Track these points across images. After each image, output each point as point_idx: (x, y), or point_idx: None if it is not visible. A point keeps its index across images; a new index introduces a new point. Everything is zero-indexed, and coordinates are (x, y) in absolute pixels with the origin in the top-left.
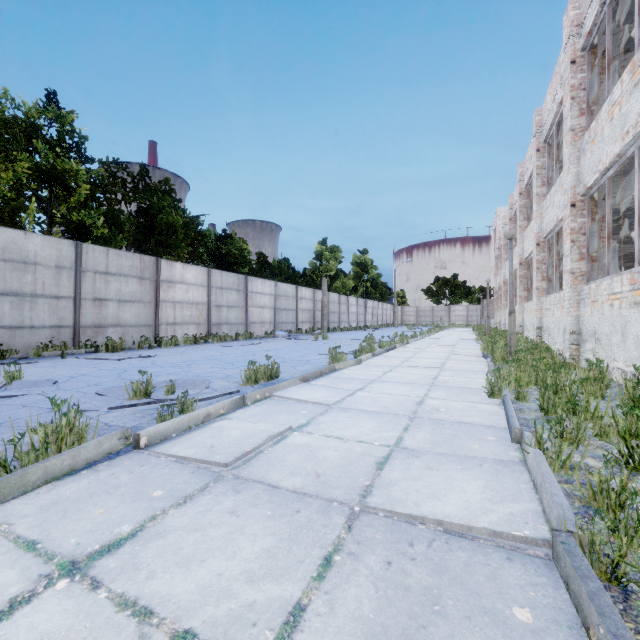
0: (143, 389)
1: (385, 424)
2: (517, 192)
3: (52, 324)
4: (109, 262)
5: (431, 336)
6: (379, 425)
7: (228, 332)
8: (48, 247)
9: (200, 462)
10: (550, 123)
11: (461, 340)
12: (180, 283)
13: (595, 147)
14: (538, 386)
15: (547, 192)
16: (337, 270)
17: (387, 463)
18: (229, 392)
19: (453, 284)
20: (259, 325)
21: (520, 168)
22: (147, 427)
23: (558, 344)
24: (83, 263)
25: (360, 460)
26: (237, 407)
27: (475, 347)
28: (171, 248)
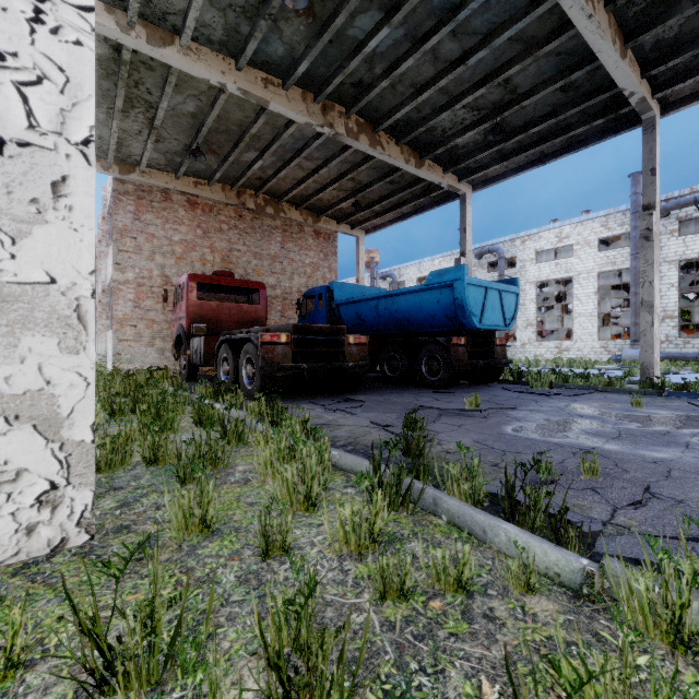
0: None
1: None
2: None
3: None
4: None
5: None
6: None
7: None
8: None
9: None
10: None
11: None
12: None
13: None
14: None
15: None
16: None
17: None
18: None
19: None
20: None
21: None
22: None
23: None
24: None
25: None
26: None
27: None
28: None
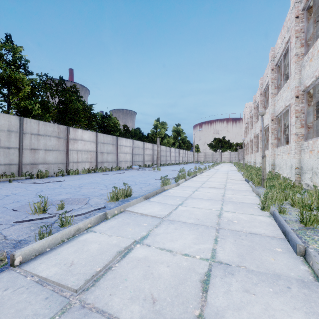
0: (42, 207)
1: (200, 235)
2: (259, 93)
3: (5, 163)
4: (39, 128)
5: (213, 168)
6: (196, 236)
7: (107, 166)
8: (3, 119)
9: (56, 284)
10: (280, 54)
11: (230, 170)
12: (80, 140)
13: (312, 63)
14: (286, 201)
15: (277, 92)
16: (165, 134)
17: (210, 283)
18: (98, 208)
19: (223, 141)
20: (124, 162)
21: (261, 80)
22: (32, 240)
23: (285, 174)
24: (24, 129)
25: (187, 278)
26: (101, 220)
27: (238, 175)
28: (77, 122)
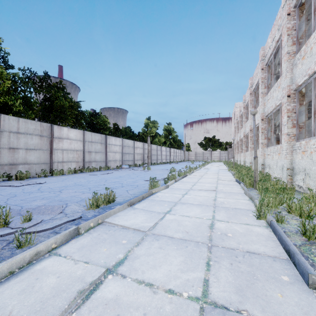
0: (2, 220)
1: (189, 258)
2: (248, 93)
3: None
4: (19, 126)
5: (204, 167)
6: (185, 259)
7: (95, 166)
8: None
9: None
10: (270, 53)
11: (220, 170)
12: (66, 139)
13: (305, 61)
14: (281, 206)
15: (267, 91)
16: (156, 133)
17: None
18: (72, 219)
19: (213, 140)
20: (113, 162)
21: (250, 80)
22: None
23: (276, 174)
24: (1, 126)
25: None
26: (71, 237)
27: (229, 174)
28: (64, 119)
